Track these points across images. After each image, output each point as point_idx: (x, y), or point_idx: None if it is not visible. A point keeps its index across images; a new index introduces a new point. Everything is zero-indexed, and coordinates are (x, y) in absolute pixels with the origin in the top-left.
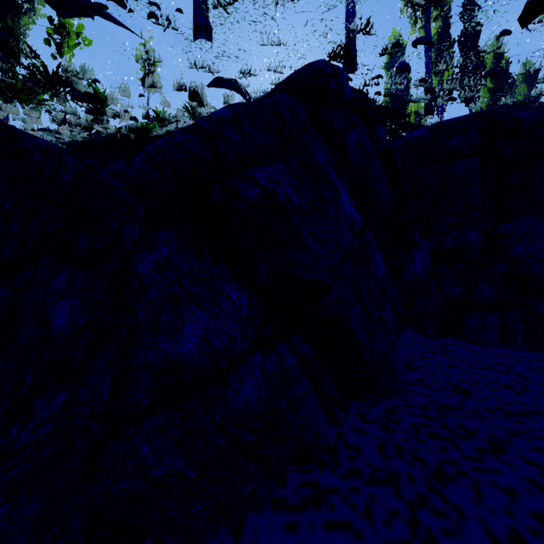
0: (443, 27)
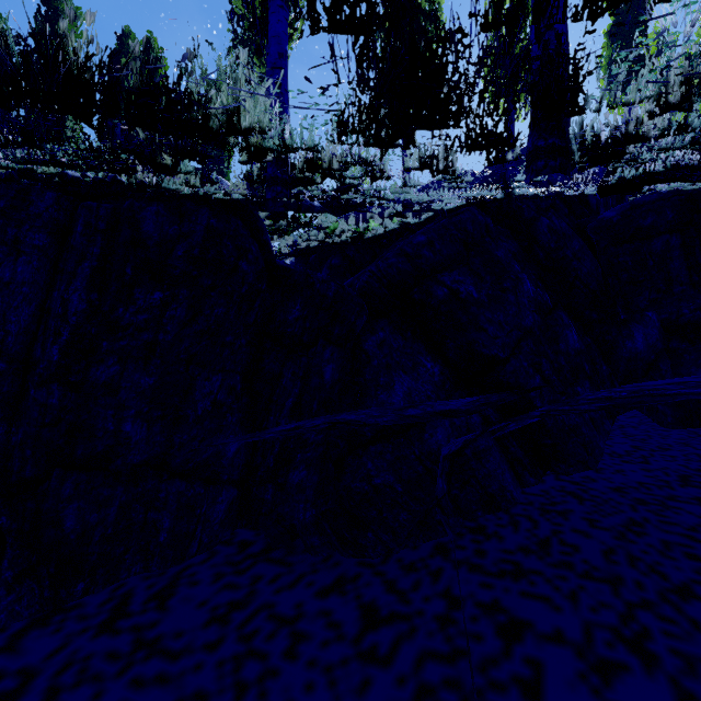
0: None
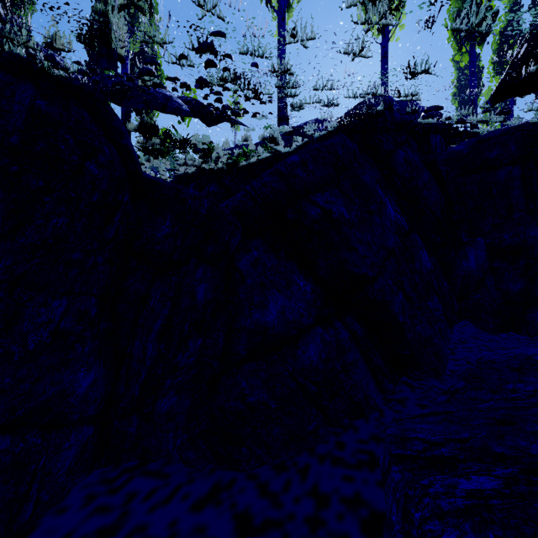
0: (511, 20)
